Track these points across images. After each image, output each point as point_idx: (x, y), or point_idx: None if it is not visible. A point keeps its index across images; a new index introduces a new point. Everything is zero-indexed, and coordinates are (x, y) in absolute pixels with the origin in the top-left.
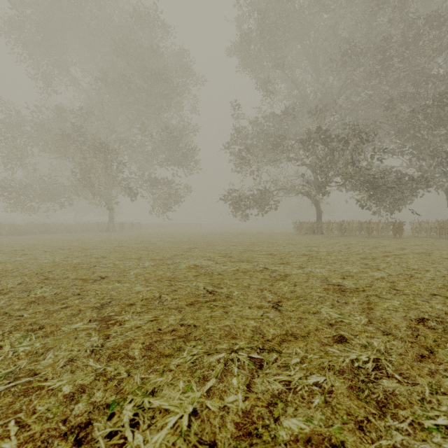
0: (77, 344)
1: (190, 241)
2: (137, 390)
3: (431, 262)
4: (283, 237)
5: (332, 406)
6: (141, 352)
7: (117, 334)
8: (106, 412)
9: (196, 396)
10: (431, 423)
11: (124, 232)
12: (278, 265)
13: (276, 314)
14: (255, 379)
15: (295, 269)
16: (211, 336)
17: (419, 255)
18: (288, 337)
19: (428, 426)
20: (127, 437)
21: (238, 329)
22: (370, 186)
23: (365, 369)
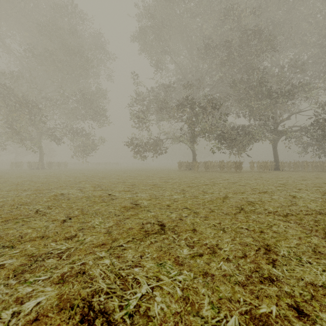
0: None
1: (91, 176)
2: None
3: (226, 188)
4: (165, 172)
5: None
6: None
7: None
8: None
9: None
10: (35, 279)
11: (50, 169)
12: (122, 192)
13: (57, 224)
14: None
15: (128, 195)
16: None
17: (228, 183)
18: (37, 238)
19: (29, 281)
20: None
21: (11, 235)
22: (222, 138)
23: (52, 253)
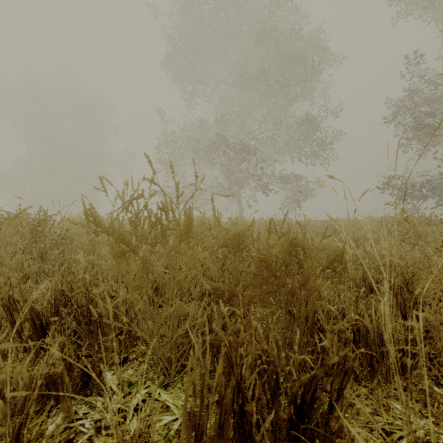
0: None
1: None
2: None
3: None
4: None
5: None
6: None
7: None
8: None
9: None
10: None
11: None
12: None
13: None
14: None
15: None
16: None
17: None
18: None
19: None
20: None
21: None
22: None
23: None
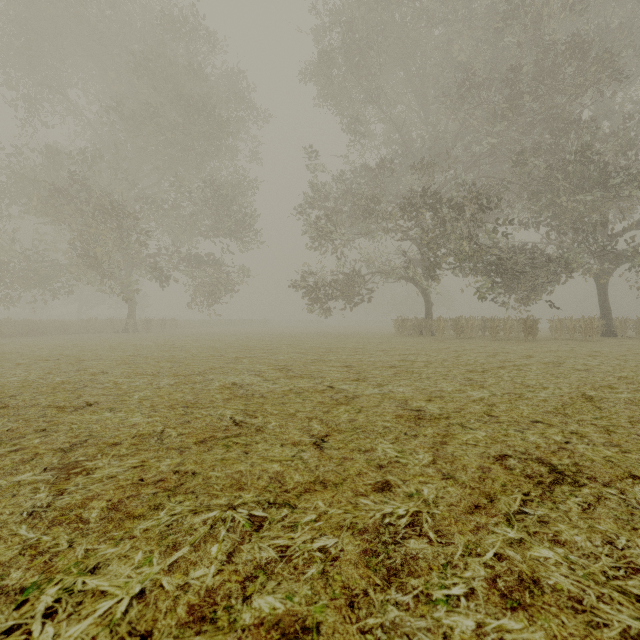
0: (12, 504)
1: (241, 346)
2: (73, 566)
3: (556, 375)
4: (377, 340)
5: (328, 577)
6: (100, 513)
7: (78, 488)
8: (17, 599)
9: (152, 572)
10: (443, 593)
11: (150, 333)
12: (349, 382)
13: (313, 454)
14: (244, 545)
15: (370, 388)
16: (209, 487)
17: (546, 365)
18: (315, 485)
19: (437, 598)
20: (32, 632)
21: (252, 476)
22: (495, 270)
23: (396, 526)
